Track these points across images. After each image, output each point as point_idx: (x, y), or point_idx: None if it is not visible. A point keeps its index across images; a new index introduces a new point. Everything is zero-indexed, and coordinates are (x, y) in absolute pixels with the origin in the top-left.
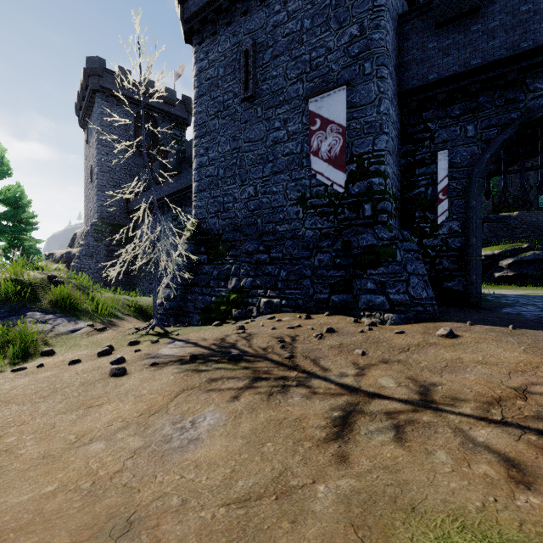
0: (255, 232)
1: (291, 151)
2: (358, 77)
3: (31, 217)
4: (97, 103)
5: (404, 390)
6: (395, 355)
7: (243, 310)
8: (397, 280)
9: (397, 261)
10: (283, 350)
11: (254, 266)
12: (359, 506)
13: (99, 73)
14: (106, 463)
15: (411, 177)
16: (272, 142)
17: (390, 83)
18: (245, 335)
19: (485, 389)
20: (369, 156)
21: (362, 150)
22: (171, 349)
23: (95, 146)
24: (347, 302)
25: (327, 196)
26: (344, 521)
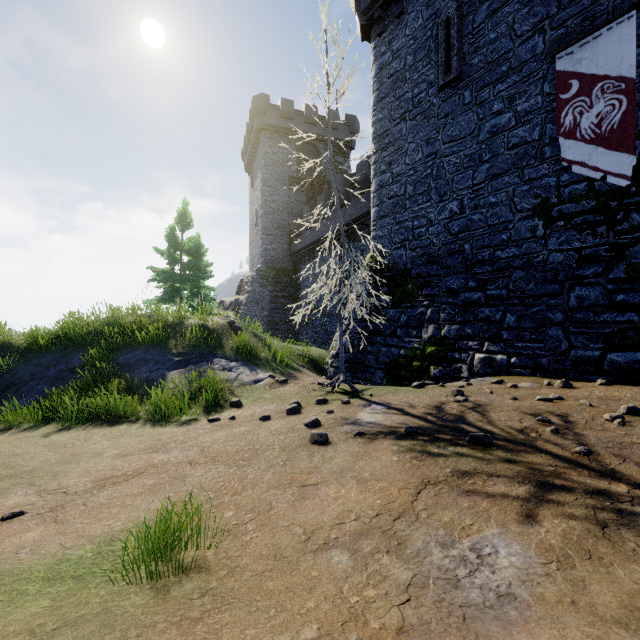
0: (461, 262)
1: (522, 140)
2: None
3: (208, 265)
4: (262, 143)
5: None
6: None
7: (447, 369)
8: None
9: None
10: (561, 438)
11: (460, 309)
12: None
13: (264, 110)
14: (370, 601)
15: None
16: (489, 133)
17: None
18: (471, 405)
19: None
20: None
21: None
22: (371, 414)
23: (260, 188)
24: None
25: (593, 196)
26: None
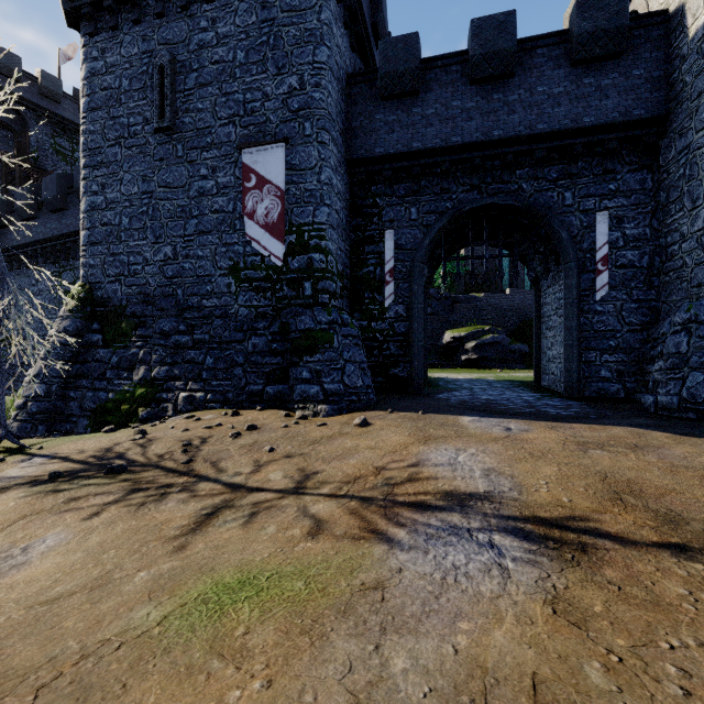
0: (174, 306)
1: (221, 208)
2: (298, 136)
3: None
4: None
5: (286, 481)
6: (303, 449)
7: (155, 409)
8: (333, 368)
9: (334, 348)
10: (184, 455)
11: (171, 351)
12: (167, 578)
13: None
14: None
15: (361, 254)
16: (197, 192)
17: (334, 150)
18: (144, 441)
19: (356, 470)
20: (309, 228)
21: (302, 220)
22: (24, 468)
23: None
24: (283, 394)
25: (265, 268)
26: (145, 591)
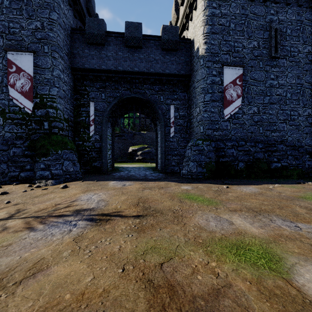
0: None
1: None
2: (41, 51)
3: None
4: None
5: (5, 215)
6: (26, 200)
7: None
8: (57, 163)
9: (58, 153)
10: None
11: None
12: None
13: None
14: None
15: (79, 111)
16: None
17: (62, 62)
18: None
19: (45, 206)
20: (47, 97)
21: (43, 92)
22: None
23: None
24: (30, 176)
25: (21, 114)
26: None
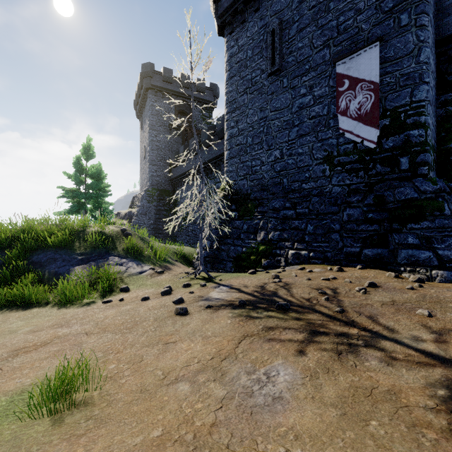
0: (281, 190)
1: (317, 114)
2: (392, 31)
3: (107, 186)
4: (149, 98)
5: None
6: None
7: (272, 260)
8: (446, 235)
9: (445, 215)
10: (329, 303)
11: (280, 221)
12: None
13: (150, 75)
14: (198, 411)
15: (451, 127)
16: (298, 108)
17: (430, 31)
18: (282, 284)
19: None
20: (406, 108)
21: (398, 103)
22: (219, 293)
23: (147, 131)
24: (382, 256)
25: (357, 153)
26: None
